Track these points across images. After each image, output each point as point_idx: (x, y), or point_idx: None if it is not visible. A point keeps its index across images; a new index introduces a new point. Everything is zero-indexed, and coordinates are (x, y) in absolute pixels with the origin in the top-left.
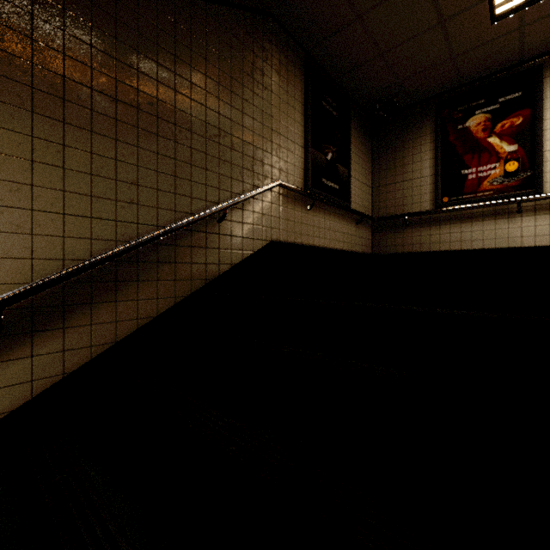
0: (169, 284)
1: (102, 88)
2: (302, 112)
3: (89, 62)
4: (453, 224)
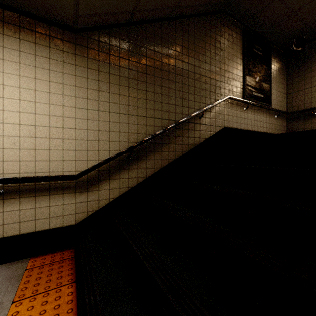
0: (180, 145)
1: (157, 67)
2: (240, 57)
3: (153, 57)
4: None
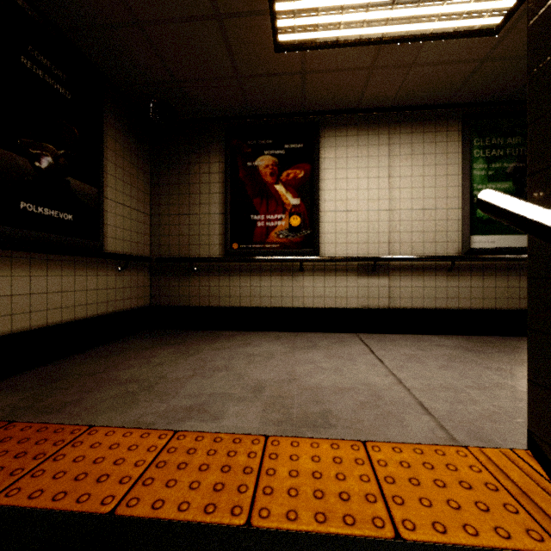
0: None
1: None
2: None
3: None
4: (243, 276)
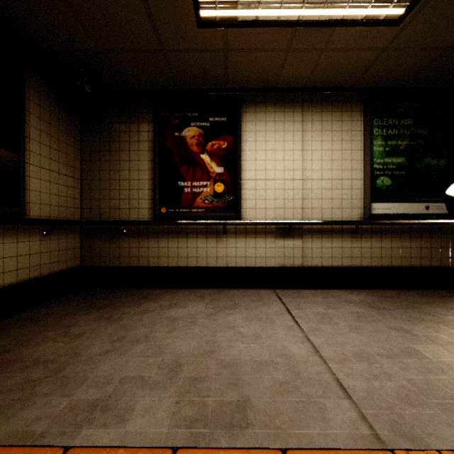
0: None
1: None
2: None
3: None
4: (171, 238)
